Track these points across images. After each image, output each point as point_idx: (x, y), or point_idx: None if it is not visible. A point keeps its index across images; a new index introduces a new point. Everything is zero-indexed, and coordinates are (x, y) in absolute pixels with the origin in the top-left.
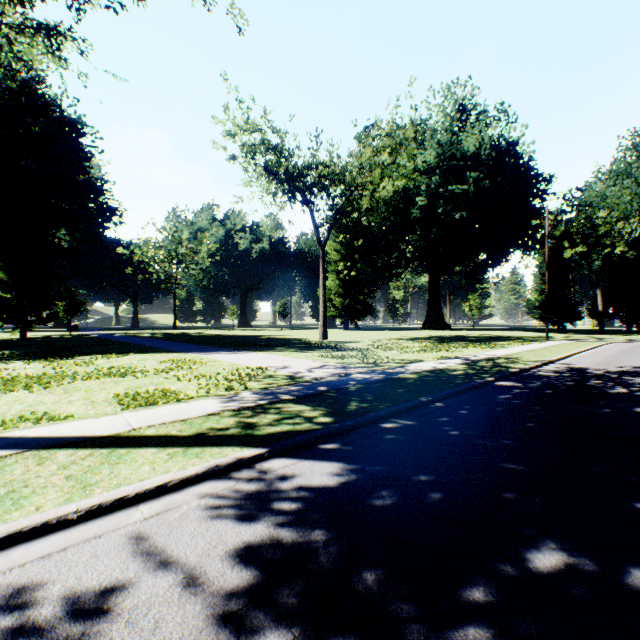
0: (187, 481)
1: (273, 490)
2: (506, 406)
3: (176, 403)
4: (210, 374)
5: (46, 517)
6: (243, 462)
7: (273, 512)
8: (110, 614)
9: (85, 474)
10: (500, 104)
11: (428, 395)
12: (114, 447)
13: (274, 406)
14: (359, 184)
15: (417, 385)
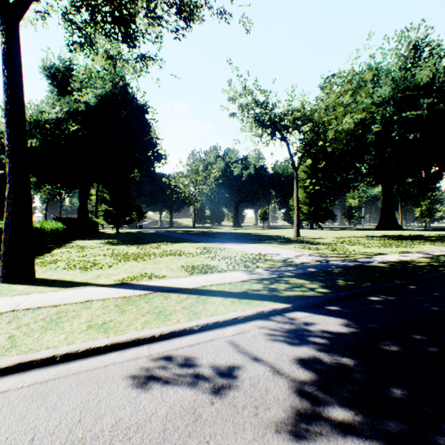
0: (247, 318)
1: (303, 330)
2: None
3: (219, 273)
4: (230, 257)
5: (184, 326)
6: (277, 311)
7: (309, 343)
8: (238, 379)
9: (191, 307)
10: None
11: (401, 279)
12: (198, 294)
13: (282, 279)
14: (325, 121)
15: (388, 271)
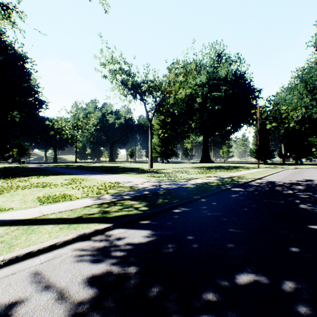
0: (67, 242)
1: (112, 245)
2: (235, 200)
3: (69, 201)
4: (90, 186)
5: None
6: (99, 231)
7: (110, 257)
8: None
9: (12, 240)
10: (237, 54)
11: (198, 195)
12: (31, 225)
13: (120, 202)
14: (168, 91)
15: (193, 190)
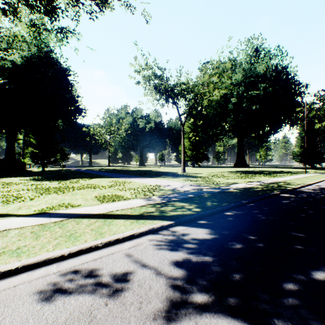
0: (142, 234)
1: (181, 239)
2: (288, 206)
3: (124, 200)
4: (134, 188)
5: (90, 244)
6: (164, 227)
7: (184, 248)
8: (130, 282)
9: (98, 229)
10: (277, 46)
11: (245, 200)
12: (105, 218)
13: (170, 203)
14: (202, 93)
15: (238, 195)
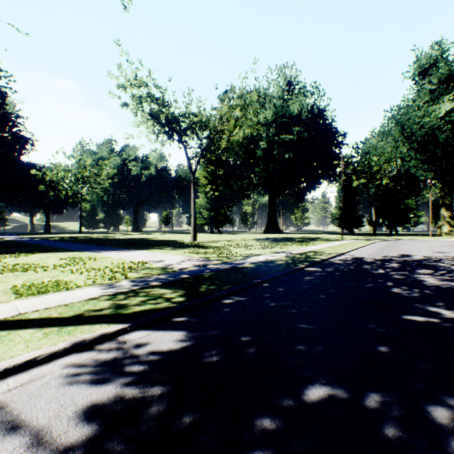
0: (56, 355)
1: (128, 356)
2: (309, 284)
3: (64, 291)
4: (100, 267)
5: None
6: (108, 336)
7: (123, 374)
8: None
9: None
10: (314, 83)
11: (259, 278)
12: None
13: (144, 290)
14: (219, 130)
15: (252, 272)
